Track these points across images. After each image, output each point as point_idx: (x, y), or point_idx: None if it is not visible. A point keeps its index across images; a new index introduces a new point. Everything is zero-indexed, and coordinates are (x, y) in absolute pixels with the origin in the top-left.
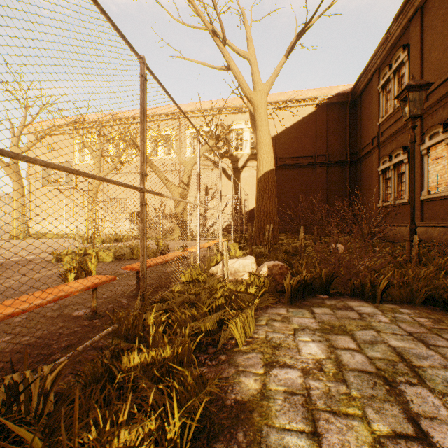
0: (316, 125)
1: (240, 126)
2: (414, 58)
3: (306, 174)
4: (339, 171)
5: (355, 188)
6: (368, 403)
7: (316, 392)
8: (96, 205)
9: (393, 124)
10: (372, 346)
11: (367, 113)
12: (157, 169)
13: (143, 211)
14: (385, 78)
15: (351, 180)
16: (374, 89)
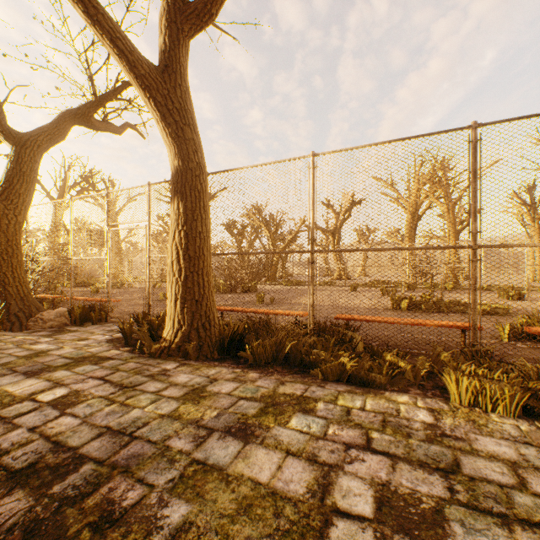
0: None
1: None
2: None
3: None
4: None
5: None
6: (400, 442)
7: (404, 421)
8: None
9: None
10: None
11: None
12: None
13: (472, 267)
14: None
15: None
16: None
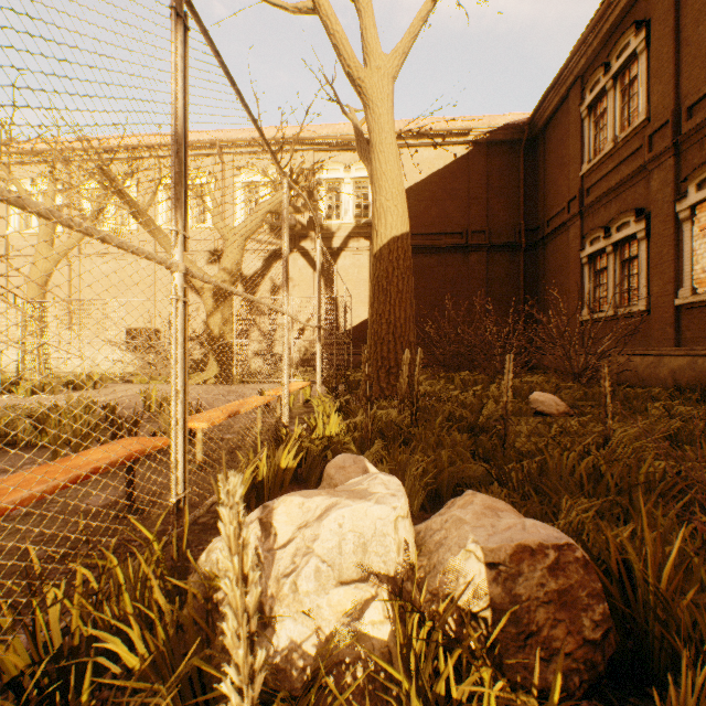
0: (469, 179)
1: (336, 174)
2: (660, 42)
3: (451, 265)
4: (507, 260)
5: (534, 291)
6: None
7: None
8: (42, 313)
9: (612, 171)
10: None
11: (558, 158)
12: (166, 240)
13: None
14: (596, 90)
15: (528, 276)
16: (573, 114)
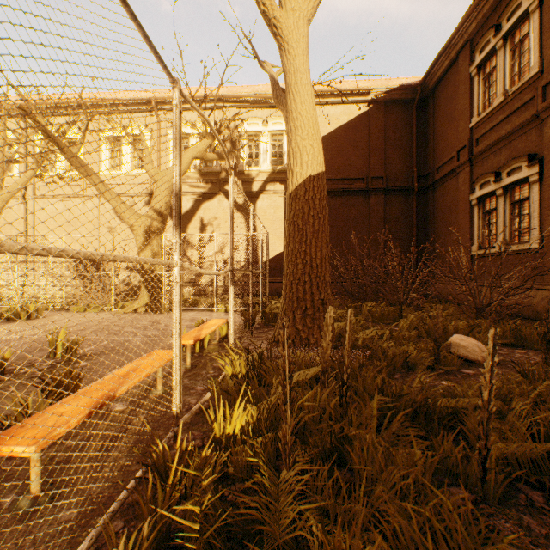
0: (370, 132)
1: (255, 127)
2: None
3: (354, 206)
4: (401, 202)
5: (425, 228)
6: None
7: None
8: None
9: (502, 121)
10: None
11: (447, 113)
12: (98, 182)
13: None
14: (486, 50)
15: (419, 215)
16: (462, 74)
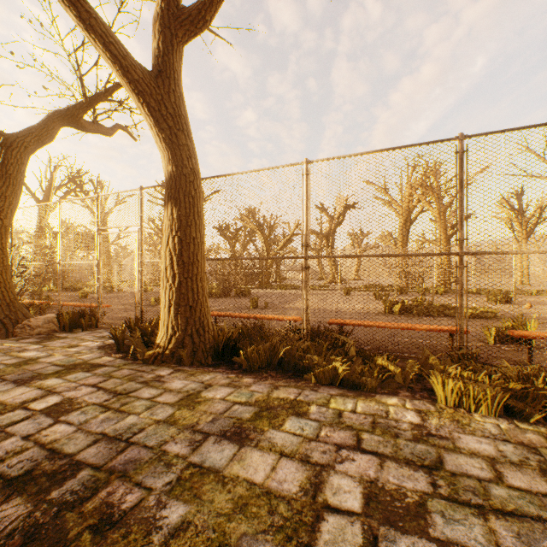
0: None
1: None
2: None
3: None
4: None
5: None
6: (389, 442)
7: (393, 423)
8: None
9: None
10: (528, 501)
11: None
12: None
13: (459, 273)
14: None
15: None
16: None
